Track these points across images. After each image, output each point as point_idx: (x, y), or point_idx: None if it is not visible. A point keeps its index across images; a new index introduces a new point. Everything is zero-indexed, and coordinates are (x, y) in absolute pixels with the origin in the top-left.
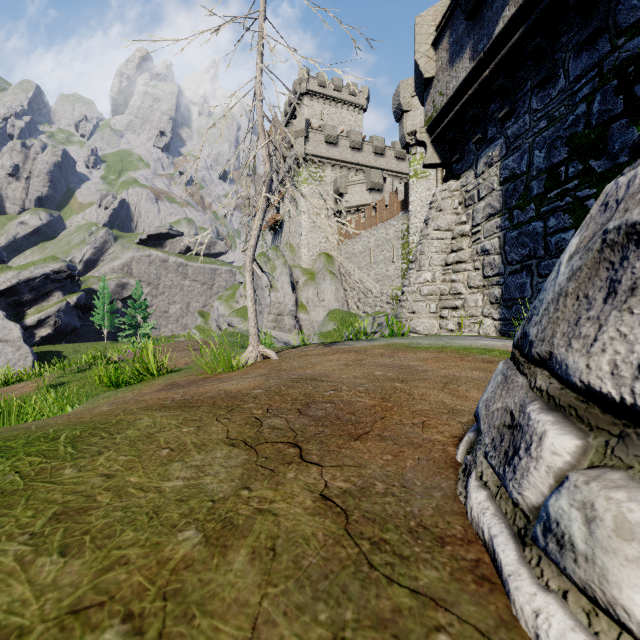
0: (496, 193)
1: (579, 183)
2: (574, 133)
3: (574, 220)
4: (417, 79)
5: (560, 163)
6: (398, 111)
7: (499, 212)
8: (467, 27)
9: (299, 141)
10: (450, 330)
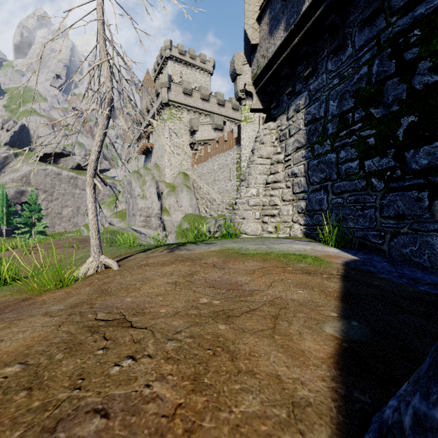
0: (302, 132)
1: (362, 125)
2: (359, 88)
3: (359, 153)
4: (246, 45)
5: (348, 110)
6: (233, 74)
7: (304, 146)
8: (282, 6)
9: (164, 90)
10: (270, 232)
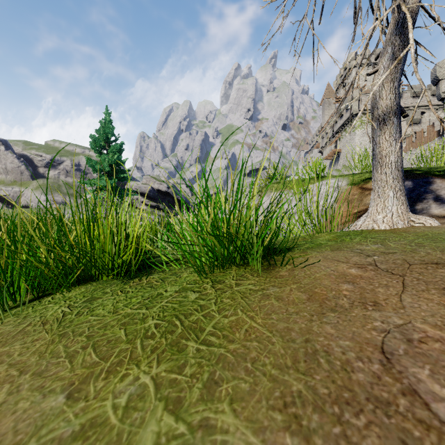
0: None
1: None
2: None
3: None
4: None
5: None
6: (435, 80)
7: None
8: None
9: (354, 104)
10: None
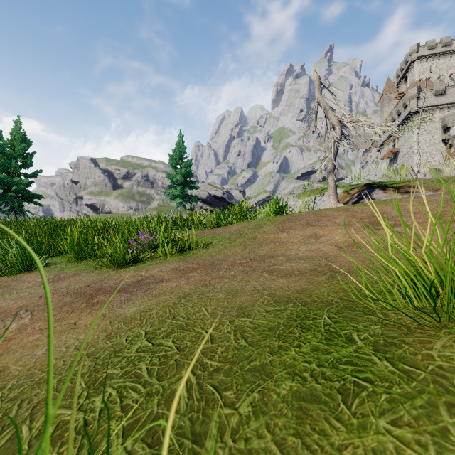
0: None
1: None
2: None
3: None
4: None
5: None
6: None
7: None
8: None
9: (412, 102)
10: None
